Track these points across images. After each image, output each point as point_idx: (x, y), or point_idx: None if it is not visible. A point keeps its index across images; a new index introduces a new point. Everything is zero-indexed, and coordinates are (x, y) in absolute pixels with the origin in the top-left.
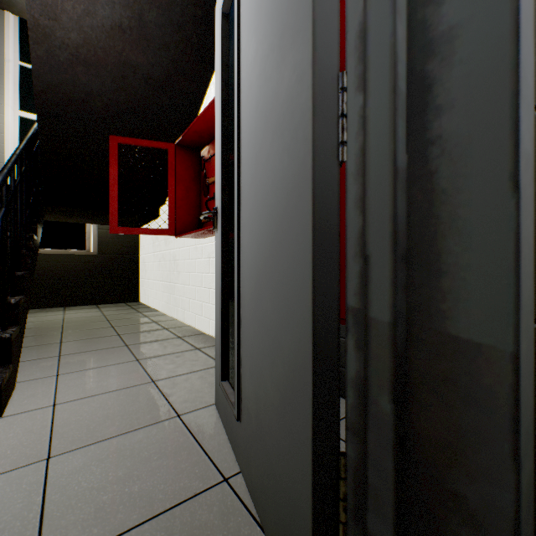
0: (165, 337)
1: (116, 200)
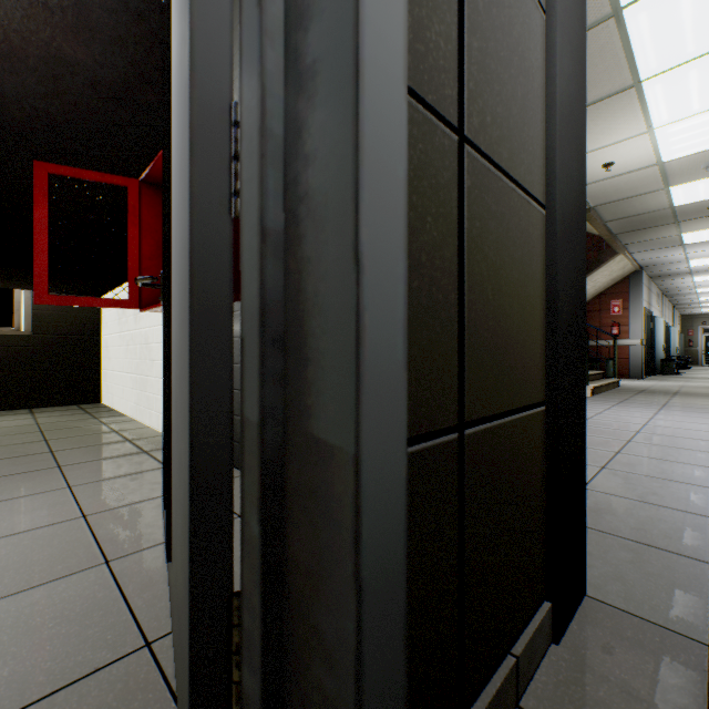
0: (124, 452)
1: (46, 256)
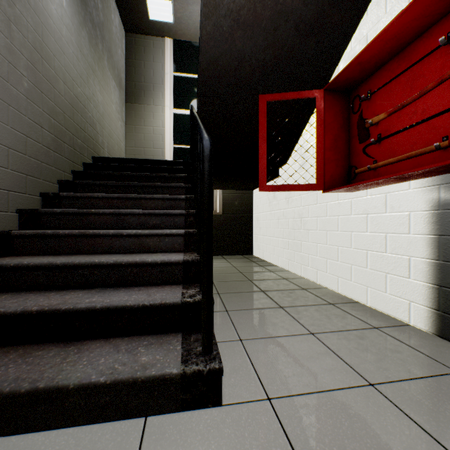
0: (313, 300)
1: (264, 158)
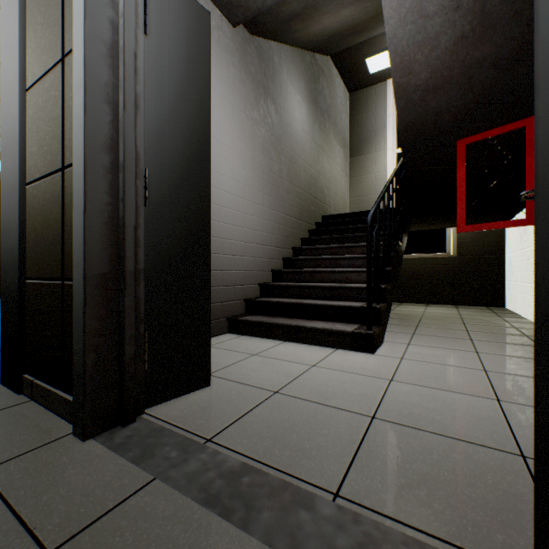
0: (519, 342)
1: (462, 200)
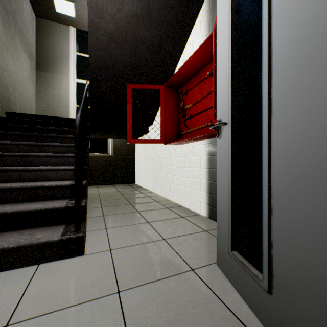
0: (158, 207)
1: (131, 123)
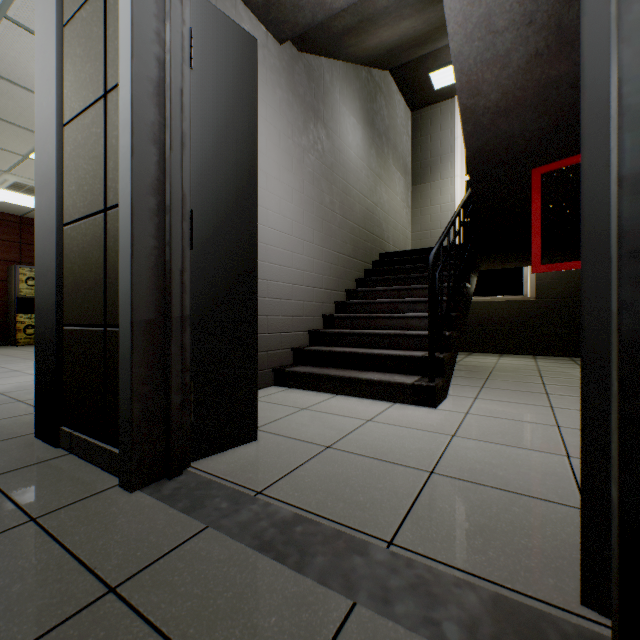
0: None
1: (537, 237)
